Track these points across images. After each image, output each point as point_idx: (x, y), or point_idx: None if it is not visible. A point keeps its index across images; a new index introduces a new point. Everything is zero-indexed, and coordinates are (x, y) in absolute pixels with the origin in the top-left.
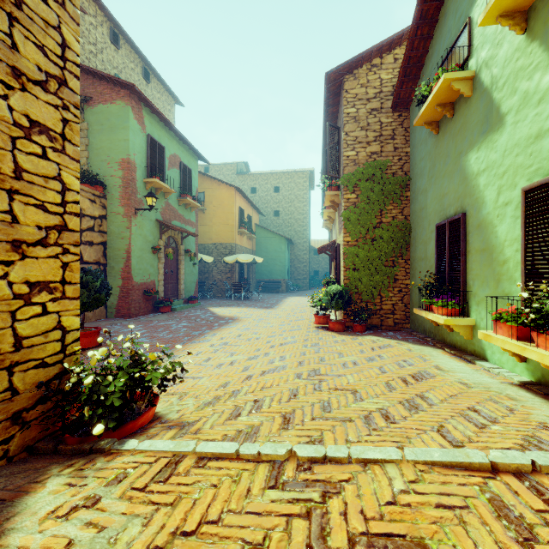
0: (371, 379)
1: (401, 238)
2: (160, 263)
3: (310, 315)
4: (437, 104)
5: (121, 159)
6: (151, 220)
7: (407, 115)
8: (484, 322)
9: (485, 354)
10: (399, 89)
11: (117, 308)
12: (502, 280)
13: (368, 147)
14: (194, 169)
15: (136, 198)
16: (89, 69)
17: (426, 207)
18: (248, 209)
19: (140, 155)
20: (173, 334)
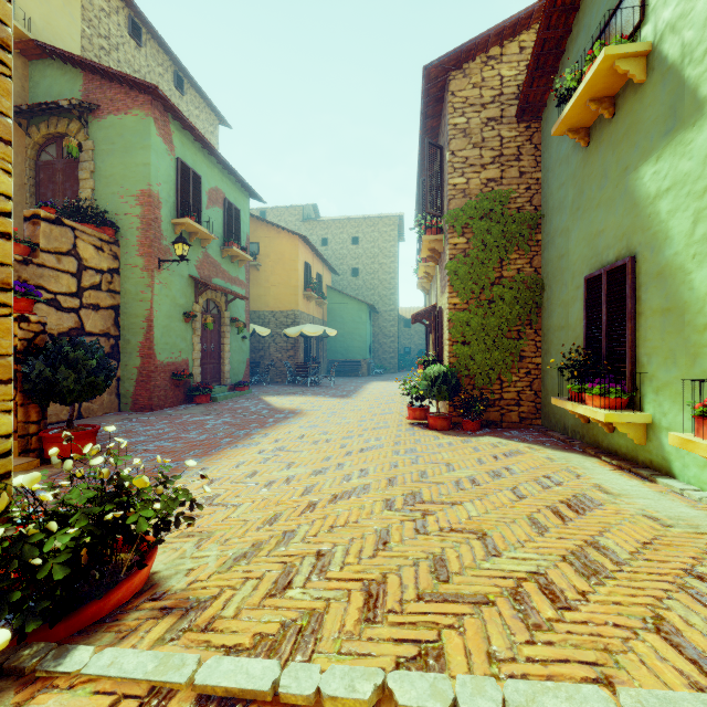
0: (504, 510)
1: (530, 298)
2: (196, 336)
3: (400, 406)
4: (590, 98)
5: (139, 190)
6: (182, 277)
7: (537, 126)
8: (668, 419)
9: (669, 467)
10: (527, 88)
11: (133, 397)
12: (702, 354)
13: (483, 172)
14: (243, 209)
15: (161, 245)
16: (94, 65)
17: (568, 253)
18: (317, 266)
19: (166, 186)
20: (208, 434)
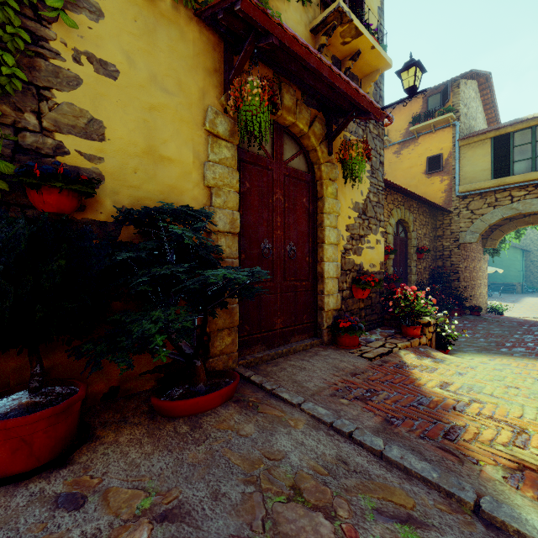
0: None
1: None
2: None
3: None
4: None
5: None
6: None
7: None
8: None
9: None
10: None
11: None
12: None
13: None
14: None
15: None
16: None
17: None
18: None
19: None
20: None
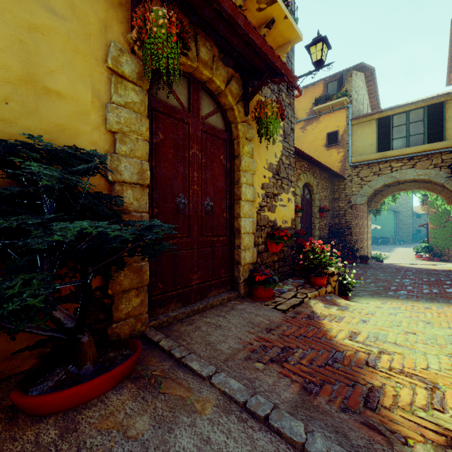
0: None
1: None
2: None
3: (412, 256)
4: None
5: None
6: None
7: None
8: None
9: None
10: None
11: None
12: None
13: None
14: None
15: None
16: None
17: None
18: None
19: None
20: None
